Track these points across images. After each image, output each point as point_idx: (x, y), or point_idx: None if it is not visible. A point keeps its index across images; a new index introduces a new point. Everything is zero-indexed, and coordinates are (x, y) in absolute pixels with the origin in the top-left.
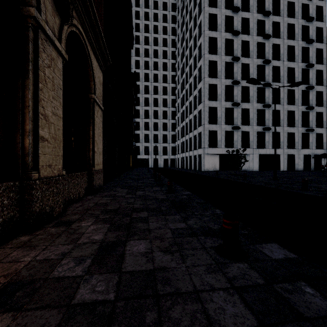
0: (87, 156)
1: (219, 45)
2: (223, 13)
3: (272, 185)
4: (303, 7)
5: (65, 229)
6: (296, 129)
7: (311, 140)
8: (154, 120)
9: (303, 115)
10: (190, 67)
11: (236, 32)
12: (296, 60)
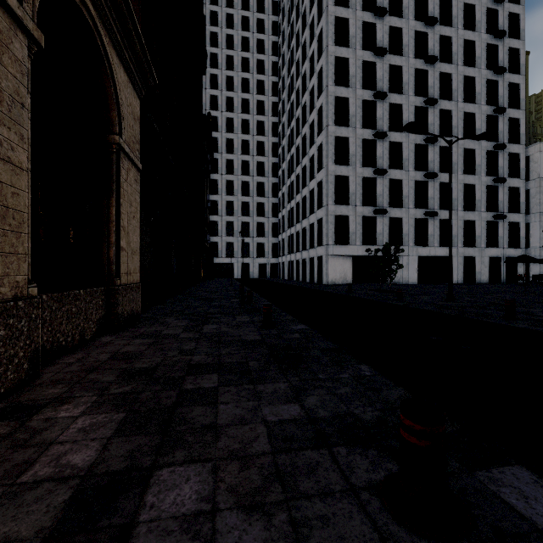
0: (105, 256)
1: (352, 71)
2: (359, 17)
3: (450, 309)
4: (489, 15)
5: (10, 430)
6: (478, 214)
7: (502, 234)
8: (243, 198)
9: (489, 192)
10: (304, 109)
11: (381, 50)
12: (478, 101)
